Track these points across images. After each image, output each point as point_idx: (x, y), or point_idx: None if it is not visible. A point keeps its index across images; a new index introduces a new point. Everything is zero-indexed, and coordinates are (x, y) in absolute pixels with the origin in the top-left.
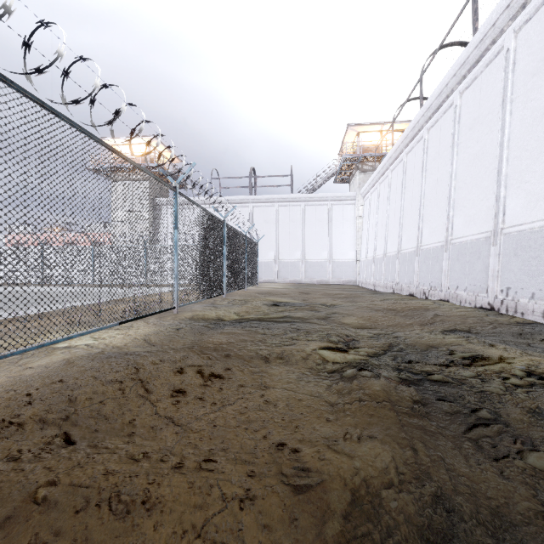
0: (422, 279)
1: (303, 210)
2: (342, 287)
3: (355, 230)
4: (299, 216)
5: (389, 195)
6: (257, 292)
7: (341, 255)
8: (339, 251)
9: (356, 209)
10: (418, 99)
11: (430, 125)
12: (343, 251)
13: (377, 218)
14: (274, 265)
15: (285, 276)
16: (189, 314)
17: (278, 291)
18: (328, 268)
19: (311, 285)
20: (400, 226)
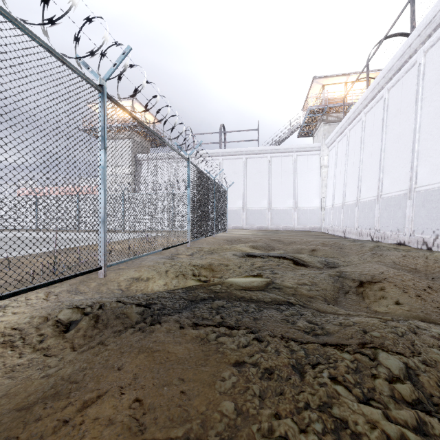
0: (419, 225)
1: (269, 161)
2: (309, 234)
3: (320, 179)
4: (265, 167)
5: (363, 138)
6: (226, 239)
7: (306, 203)
8: (304, 199)
9: (321, 159)
10: (396, 35)
11: (429, 45)
12: (308, 199)
13: (347, 165)
14: (242, 213)
15: (252, 223)
16: (129, 273)
17: (247, 237)
18: (293, 215)
19: (278, 231)
20: (381, 168)
